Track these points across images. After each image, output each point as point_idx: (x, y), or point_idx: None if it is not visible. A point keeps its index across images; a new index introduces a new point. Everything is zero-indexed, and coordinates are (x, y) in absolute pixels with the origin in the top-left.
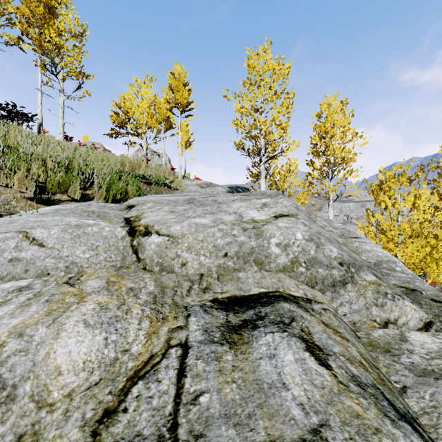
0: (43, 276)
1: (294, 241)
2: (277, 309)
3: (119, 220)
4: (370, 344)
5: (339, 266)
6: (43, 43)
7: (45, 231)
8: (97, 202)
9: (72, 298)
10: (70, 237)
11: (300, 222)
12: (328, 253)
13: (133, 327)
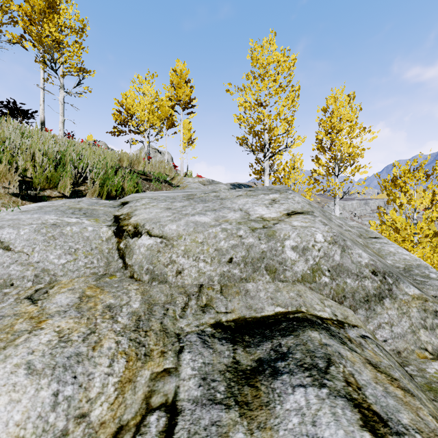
0: (5, 287)
1: (314, 243)
2: (303, 341)
3: (108, 218)
4: (430, 388)
5: (372, 276)
6: (42, 39)
7: (13, 231)
8: (90, 199)
9: (24, 323)
10: (43, 239)
11: (318, 221)
12: (357, 258)
13: (101, 370)
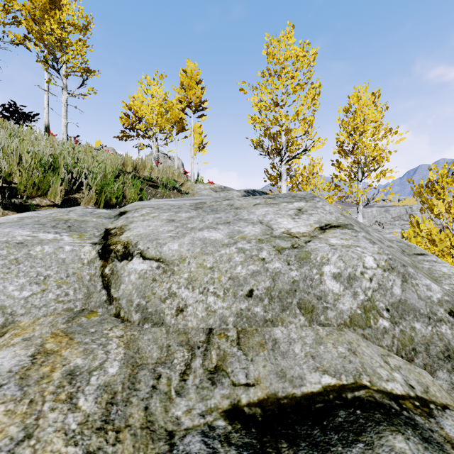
0: None
1: (363, 270)
2: None
3: (97, 233)
4: None
5: (450, 319)
6: (44, 36)
7: None
8: (85, 208)
9: None
10: (1, 264)
11: (361, 237)
12: (425, 292)
13: None
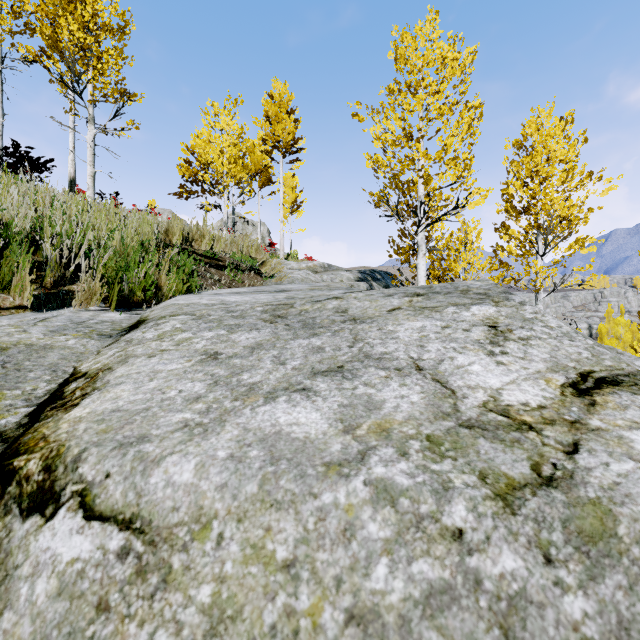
0: None
1: None
2: None
3: (42, 387)
4: None
5: None
6: (59, 43)
7: None
8: (83, 310)
9: None
10: None
11: None
12: None
13: None
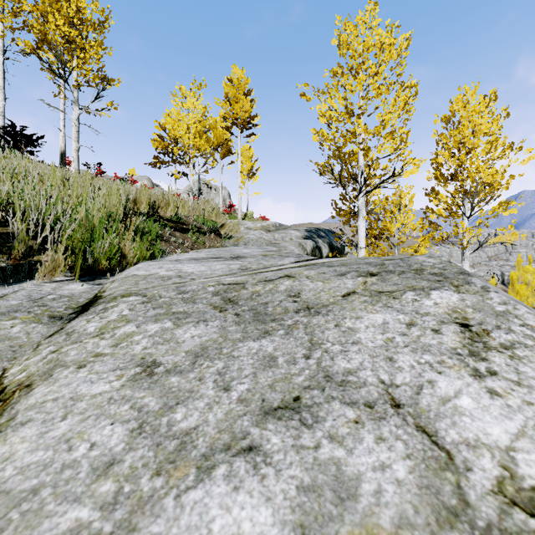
0: None
1: None
2: None
3: None
4: None
5: None
6: (48, 37)
7: None
8: (47, 282)
9: None
10: None
11: None
12: None
13: None
